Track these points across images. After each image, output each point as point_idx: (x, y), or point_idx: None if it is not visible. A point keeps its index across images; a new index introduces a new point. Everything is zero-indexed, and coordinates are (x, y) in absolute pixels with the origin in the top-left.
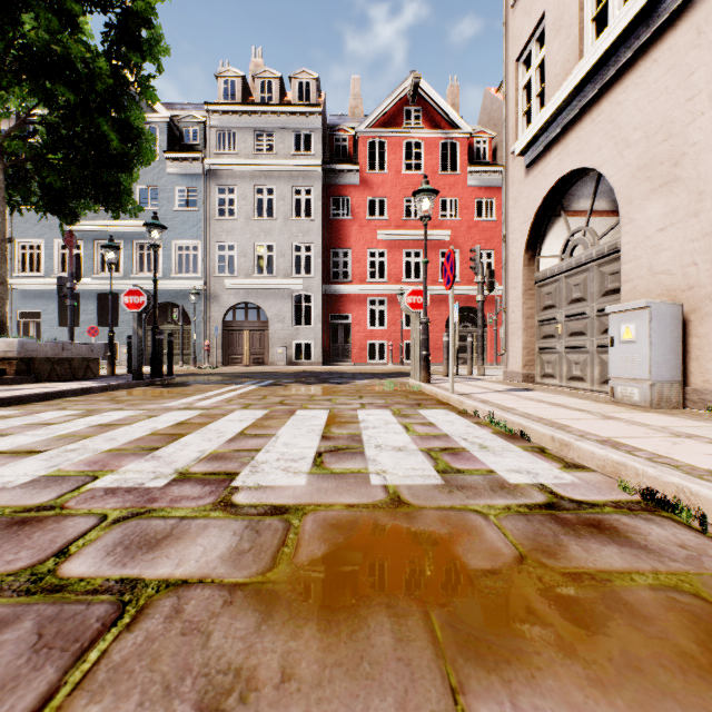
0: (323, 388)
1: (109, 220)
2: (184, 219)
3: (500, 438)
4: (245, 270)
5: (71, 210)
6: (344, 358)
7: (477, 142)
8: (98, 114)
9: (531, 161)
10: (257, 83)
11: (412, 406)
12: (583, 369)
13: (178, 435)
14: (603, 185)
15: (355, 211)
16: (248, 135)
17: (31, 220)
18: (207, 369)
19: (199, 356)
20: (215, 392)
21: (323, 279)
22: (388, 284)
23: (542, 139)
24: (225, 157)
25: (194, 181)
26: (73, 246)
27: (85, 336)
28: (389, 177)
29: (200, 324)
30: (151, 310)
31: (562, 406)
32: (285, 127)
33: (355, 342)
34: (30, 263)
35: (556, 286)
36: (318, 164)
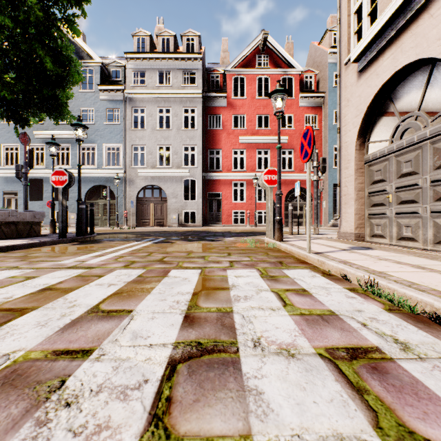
0: (199, 245)
1: (62, 131)
2: (111, 130)
3: (407, 323)
4: (151, 163)
5: (23, 117)
6: (217, 222)
7: (306, 78)
8: (35, 41)
9: (364, 66)
10: (159, 40)
11: (275, 265)
12: (415, 231)
13: (18, 312)
14: (437, 74)
15: (224, 124)
16: (153, 73)
17: (12, 131)
18: (125, 229)
19: (121, 220)
20: (114, 248)
21: (203, 169)
22: (246, 172)
23: (375, 45)
24: (138, 88)
25: (117, 105)
26: (27, 143)
27: (46, 207)
28: (247, 101)
29: (122, 199)
30: (90, 190)
31: (429, 270)
32: (177, 68)
33: (224, 211)
34: (12, 159)
35: (386, 164)
36: (200, 92)
